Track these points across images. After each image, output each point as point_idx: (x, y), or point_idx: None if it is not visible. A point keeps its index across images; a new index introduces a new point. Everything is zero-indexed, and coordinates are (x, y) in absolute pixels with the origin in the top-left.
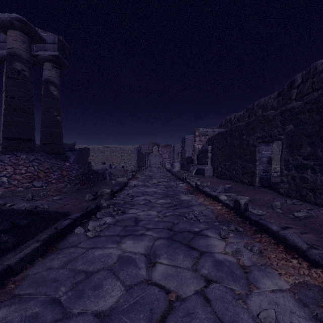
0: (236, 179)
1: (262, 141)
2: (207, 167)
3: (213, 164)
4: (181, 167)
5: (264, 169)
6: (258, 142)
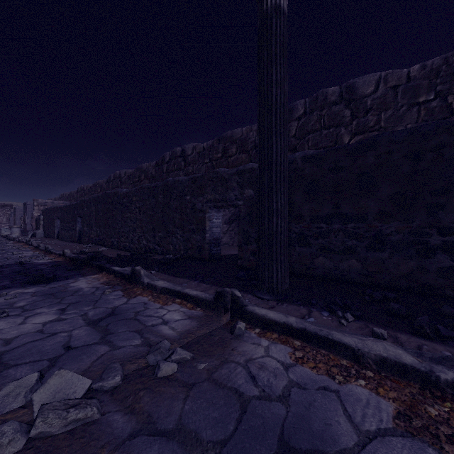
0: (51, 237)
1: (57, 218)
2: (39, 231)
3: (44, 229)
4: (23, 233)
5: (59, 231)
6: (56, 218)
